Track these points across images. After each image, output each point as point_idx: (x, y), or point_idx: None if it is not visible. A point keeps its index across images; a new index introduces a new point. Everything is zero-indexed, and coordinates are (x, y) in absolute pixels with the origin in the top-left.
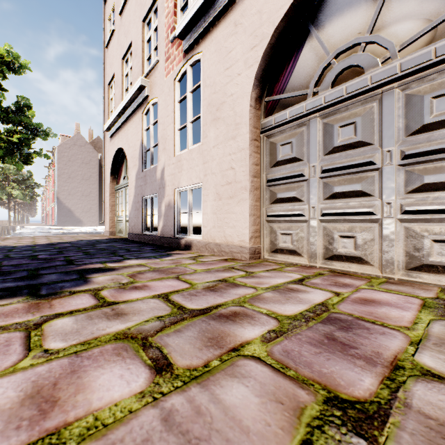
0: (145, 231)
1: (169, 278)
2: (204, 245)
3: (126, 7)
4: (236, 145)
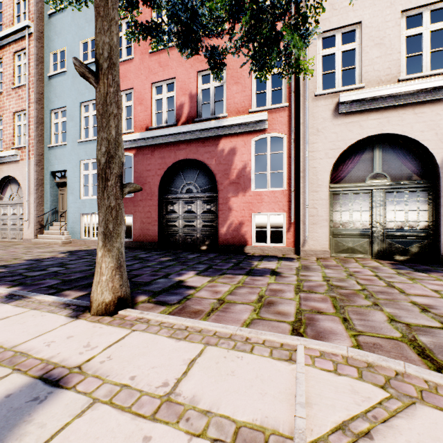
0: None
1: None
2: None
3: None
4: None
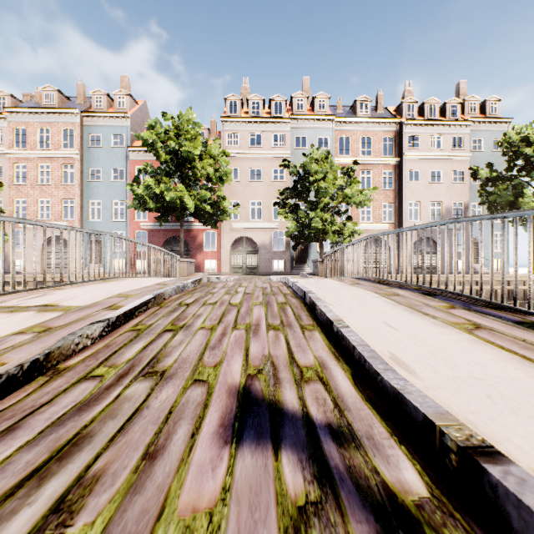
0: None
1: None
2: (28, 273)
3: None
4: (38, 254)
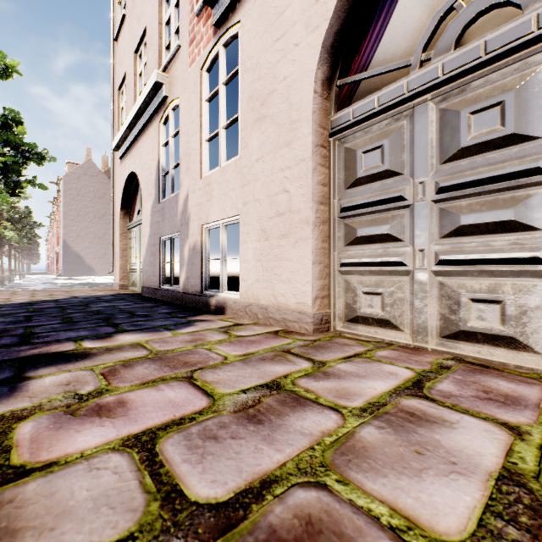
0: (163, 285)
1: (174, 379)
2: (243, 308)
3: None
4: (292, 155)
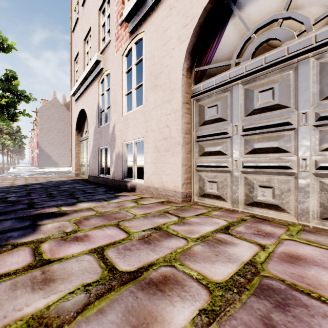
0: (101, 174)
1: (110, 225)
2: (145, 188)
3: (87, 0)
4: (171, 107)
